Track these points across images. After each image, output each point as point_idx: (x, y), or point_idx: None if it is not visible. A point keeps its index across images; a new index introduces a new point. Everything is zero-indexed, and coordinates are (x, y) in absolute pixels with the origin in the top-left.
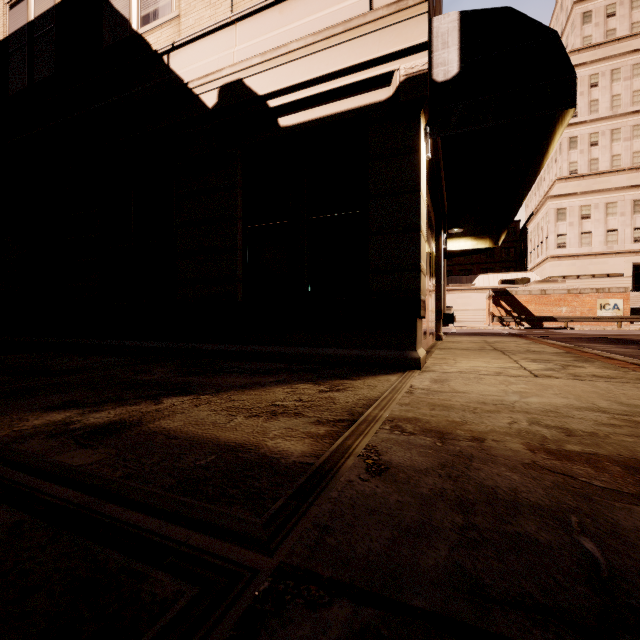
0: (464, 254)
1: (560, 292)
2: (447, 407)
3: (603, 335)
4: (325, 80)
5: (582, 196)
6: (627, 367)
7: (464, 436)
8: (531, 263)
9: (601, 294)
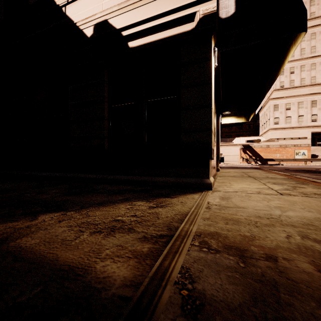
0: (230, 126)
1: (276, 146)
2: (236, 221)
3: (299, 168)
4: (155, 18)
5: (286, 98)
6: None
7: (259, 253)
8: (261, 132)
9: (296, 147)
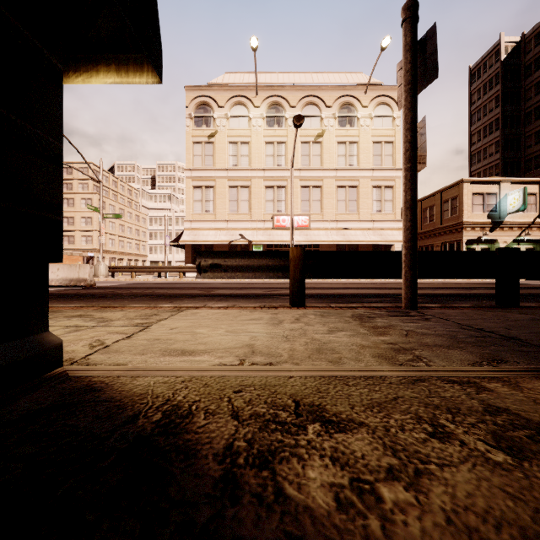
0: None
1: None
2: (320, 349)
3: None
4: None
5: None
6: (100, 309)
7: (390, 346)
8: None
9: None
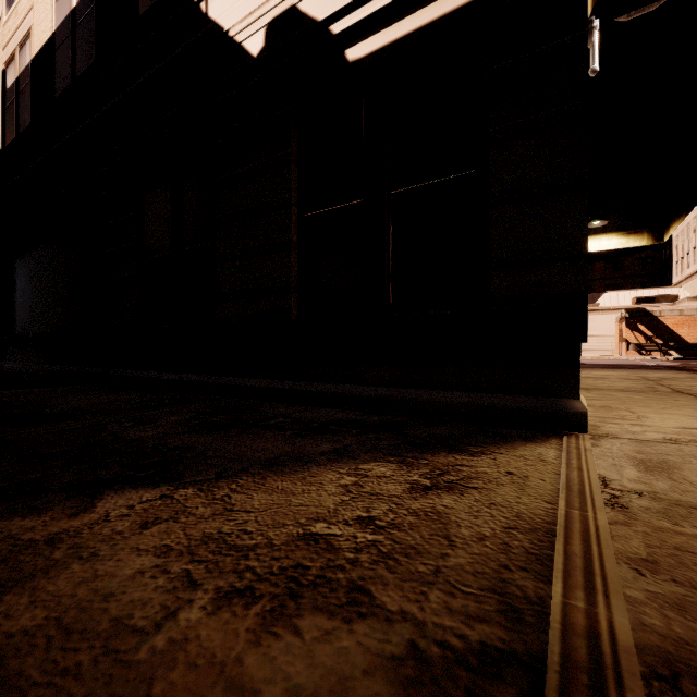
0: (604, 258)
1: None
2: None
3: None
4: None
5: None
6: None
7: None
8: (677, 276)
9: None
